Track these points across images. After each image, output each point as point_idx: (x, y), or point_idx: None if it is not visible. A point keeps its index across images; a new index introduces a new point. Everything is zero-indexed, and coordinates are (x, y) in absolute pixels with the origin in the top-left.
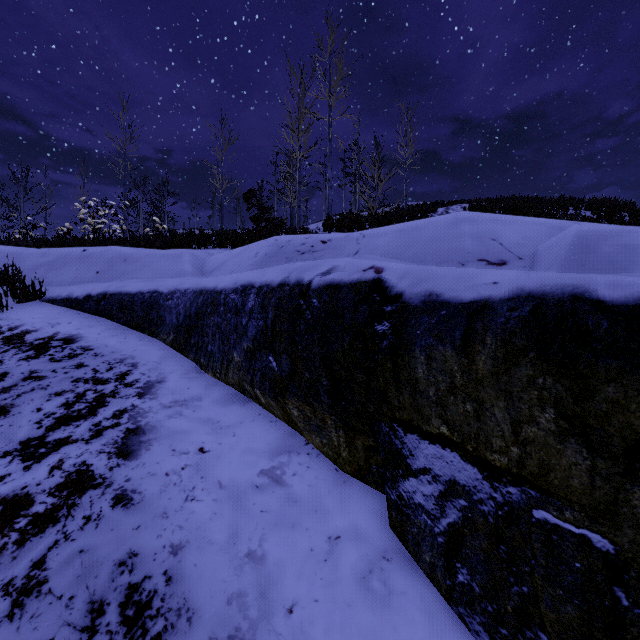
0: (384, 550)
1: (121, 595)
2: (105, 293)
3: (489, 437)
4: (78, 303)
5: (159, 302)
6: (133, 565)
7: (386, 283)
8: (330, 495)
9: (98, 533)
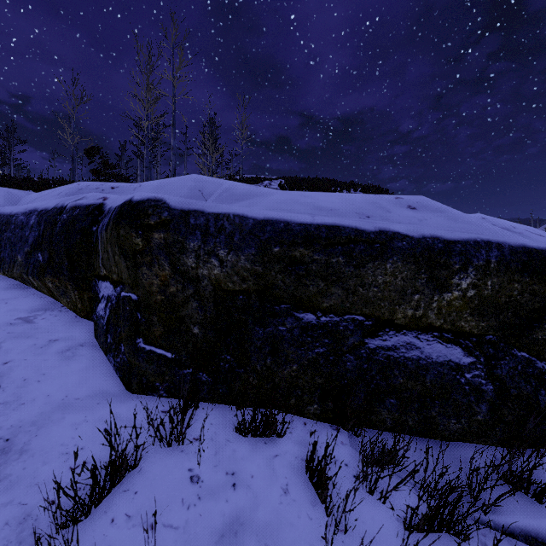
0: (83, 343)
1: None
2: None
3: (112, 267)
4: None
5: None
6: None
7: (104, 205)
8: (63, 326)
9: None
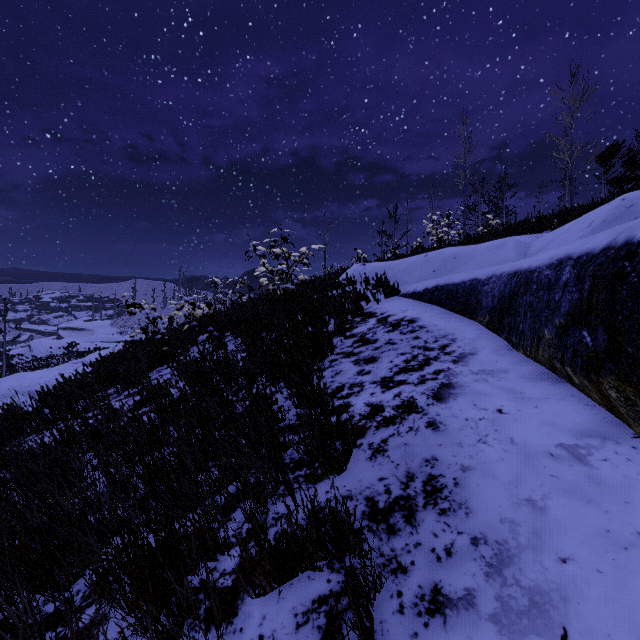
0: None
1: (424, 477)
2: (437, 286)
3: None
4: (419, 295)
5: (477, 288)
6: (434, 464)
7: None
8: None
9: (415, 438)
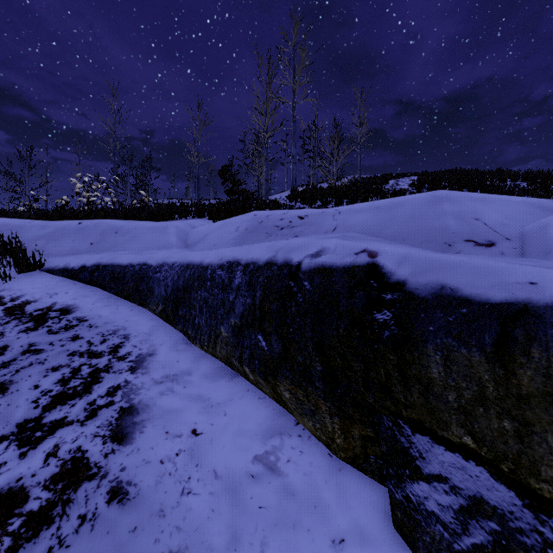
0: None
1: None
2: (98, 264)
3: (536, 463)
4: (74, 273)
5: (148, 274)
6: None
7: (383, 269)
8: (327, 486)
9: (93, 537)
